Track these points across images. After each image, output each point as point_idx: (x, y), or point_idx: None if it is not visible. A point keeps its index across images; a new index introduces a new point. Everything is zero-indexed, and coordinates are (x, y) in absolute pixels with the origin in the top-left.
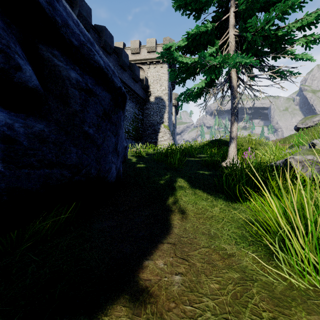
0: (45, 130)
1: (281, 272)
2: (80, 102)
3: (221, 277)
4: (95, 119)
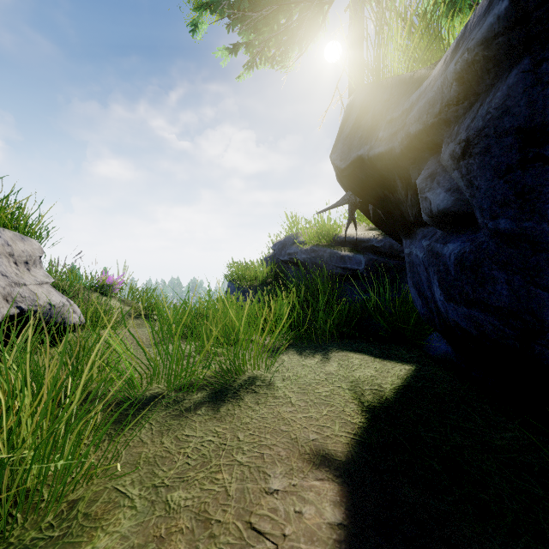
0: (468, 250)
1: (81, 507)
2: (465, 182)
3: (203, 491)
4: (502, 188)
